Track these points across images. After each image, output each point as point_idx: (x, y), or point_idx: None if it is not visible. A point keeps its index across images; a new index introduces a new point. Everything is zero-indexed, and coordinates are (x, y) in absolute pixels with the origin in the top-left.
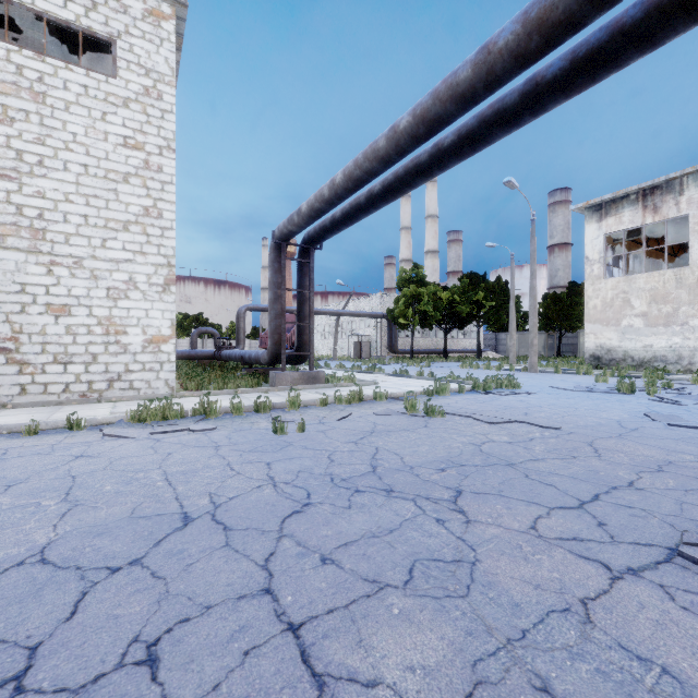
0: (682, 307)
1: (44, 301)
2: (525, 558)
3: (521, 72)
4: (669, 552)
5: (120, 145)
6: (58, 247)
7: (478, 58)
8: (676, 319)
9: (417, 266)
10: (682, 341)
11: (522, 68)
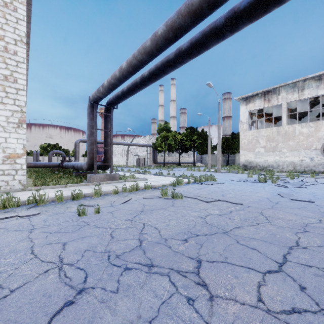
0: (279, 143)
1: None
2: None
3: None
4: None
5: None
6: None
7: None
8: (277, 148)
9: (166, 123)
10: (279, 158)
11: None
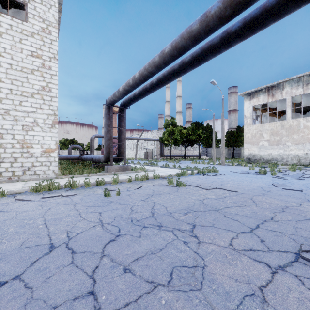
0: (283, 137)
1: None
2: (228, 263)
3: (221, 26)
4: (296, 255)
5: (29, 55)
6: None
7: (201, 19)
8: (281, 142)
9: (172, 118)
10: (283, 152)
11: (222, 24)
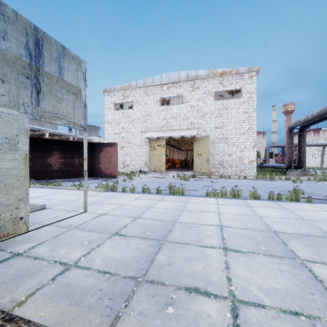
0: None
1: (227, 153)
2: None
3: None
4: None
5: (242, 114)
6: (230, 141)
7: None
8: None
9: None
10: None
11: None
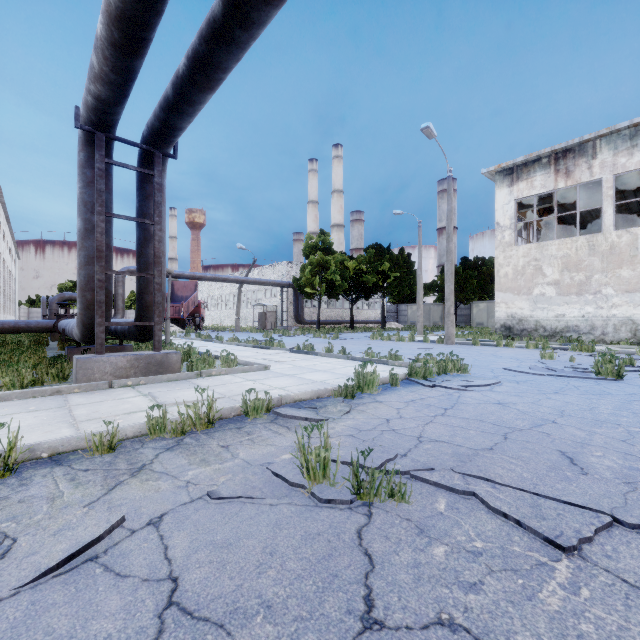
0: (595, 274)
1: None
2: None
3: None
4: None
5: None
6: None
7: None
8: (589, 287)
9: (324, 233)
10: (595, 311)
11: None
